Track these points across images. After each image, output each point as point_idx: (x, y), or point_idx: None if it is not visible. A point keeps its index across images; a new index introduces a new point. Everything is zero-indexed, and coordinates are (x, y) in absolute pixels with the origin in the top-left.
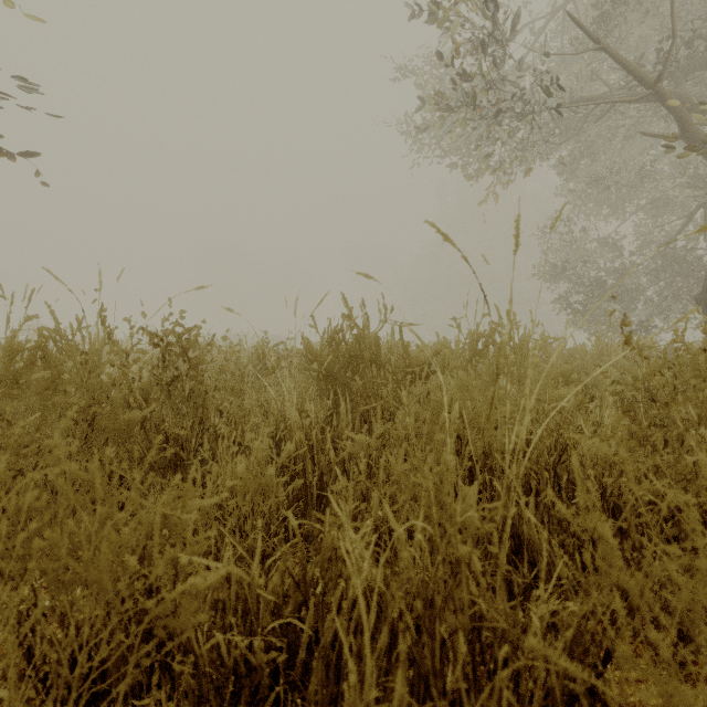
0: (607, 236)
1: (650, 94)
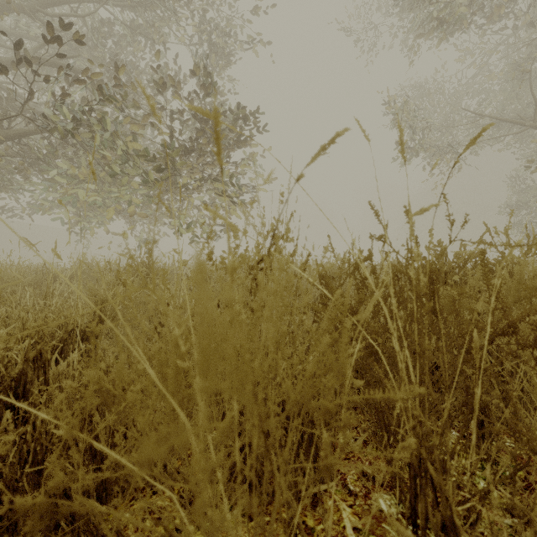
0: None
1: (535, 126)
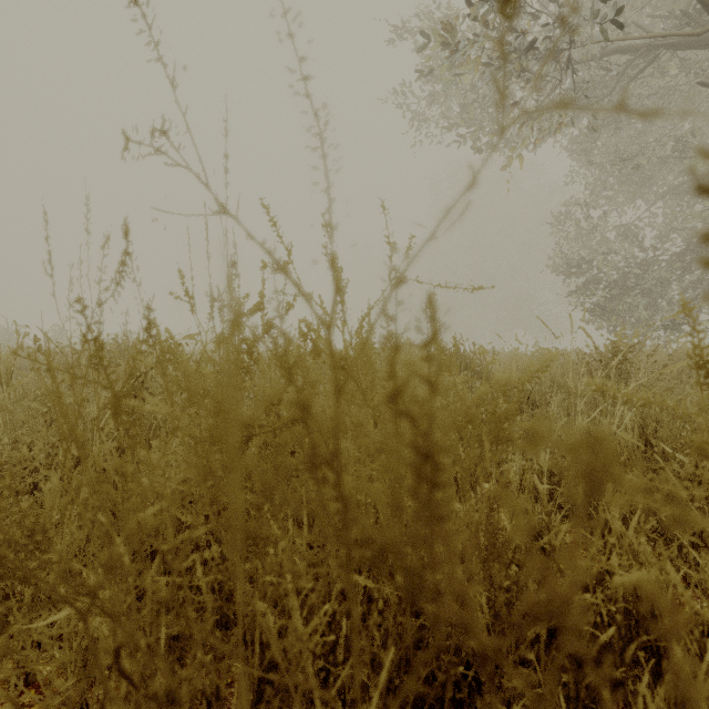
0: (627, 225)
1: None
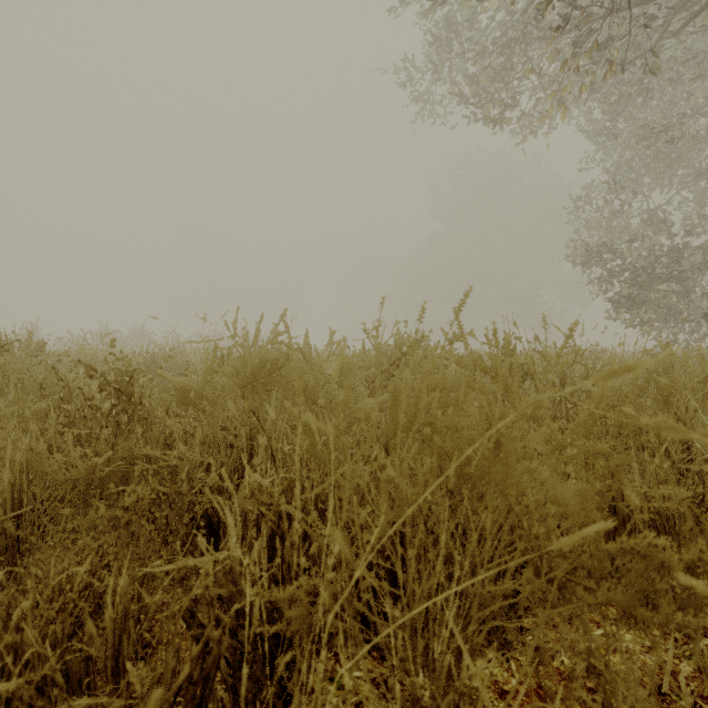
0: (652, 212)
1: None
